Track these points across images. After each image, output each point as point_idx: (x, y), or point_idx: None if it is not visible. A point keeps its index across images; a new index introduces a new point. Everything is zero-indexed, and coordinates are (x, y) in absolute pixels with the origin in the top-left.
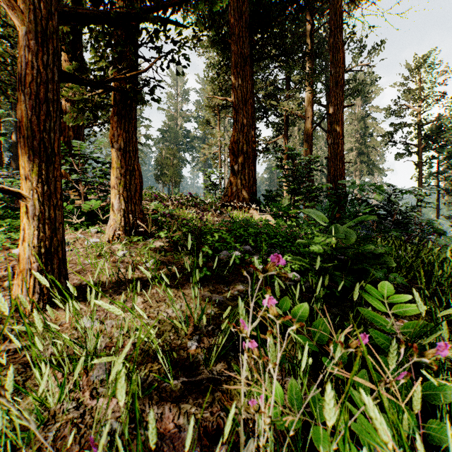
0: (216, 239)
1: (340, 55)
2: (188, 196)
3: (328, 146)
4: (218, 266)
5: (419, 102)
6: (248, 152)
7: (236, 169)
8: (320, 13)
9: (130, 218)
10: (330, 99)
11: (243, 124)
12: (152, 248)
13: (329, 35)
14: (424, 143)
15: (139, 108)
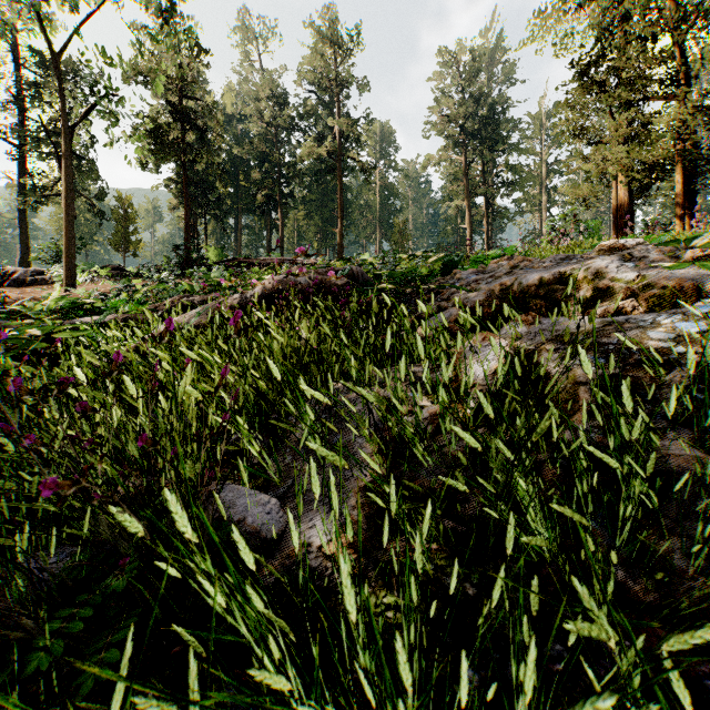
0: None
1: None
2: None
3: None
4: None
5: None
6: None
7: None
8: None
9: None
10: None
11: None
12: None
13: None
14: None
15: None
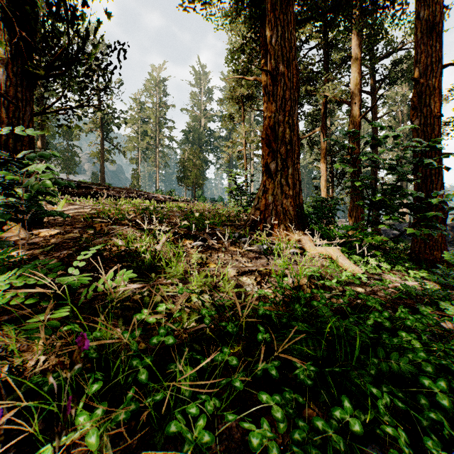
0: None
1: None
2: (196, 214)
3: (414, 130)
4: None
5: None
6: (293, 141)
7: (273, 168)
8: None
9: None
10: (416, 57)
11: (284, 98)
12: None
13: None
14: None
15: (162, 110)
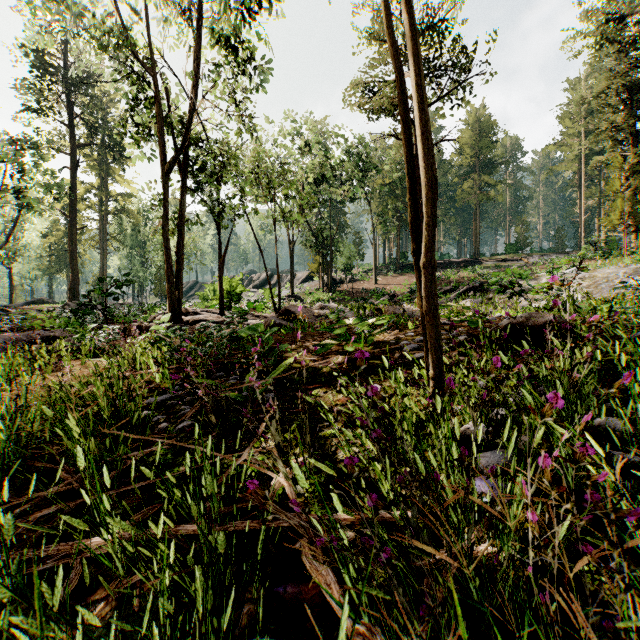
0: None
1: None
2: None
3: None
4: None
5: None
6: None
7: None
8: None
9: None
10: None
11: None
12: None
13: None
14: None
15: None
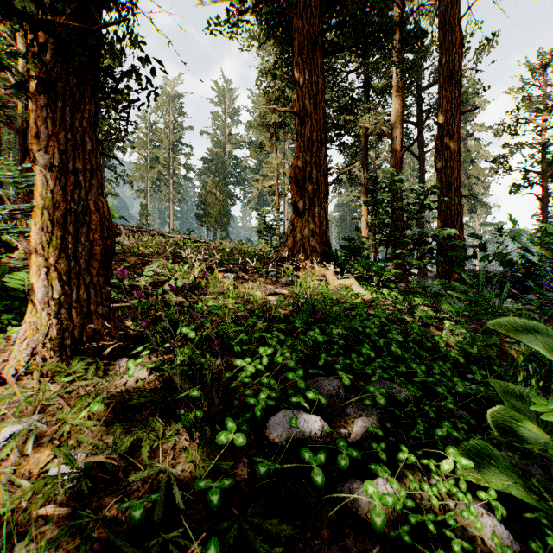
0: (263, 363)
1: (456, 36)
2: (227, 250)
3: (437, 172)
4: (263, 477)
5: (543, 116)
6: (320, 181)
7: (301, 207)
8: (409, 2)
9: (74, 318)
10: (439, 102)
11: (311, 139)
12: (114, 392)
13: (438, 8)
14: (550, 170)
15: (178, 132)
